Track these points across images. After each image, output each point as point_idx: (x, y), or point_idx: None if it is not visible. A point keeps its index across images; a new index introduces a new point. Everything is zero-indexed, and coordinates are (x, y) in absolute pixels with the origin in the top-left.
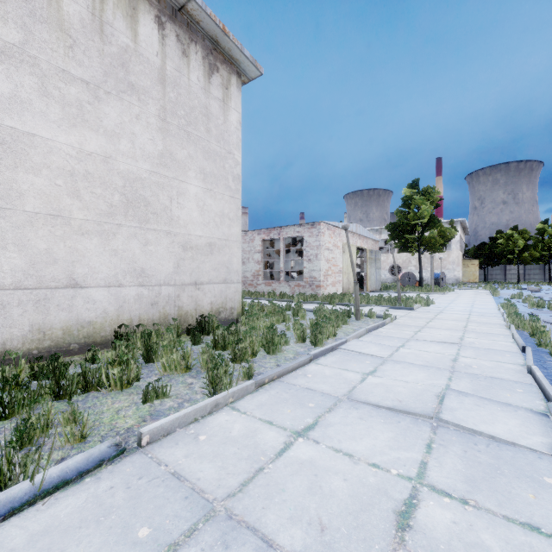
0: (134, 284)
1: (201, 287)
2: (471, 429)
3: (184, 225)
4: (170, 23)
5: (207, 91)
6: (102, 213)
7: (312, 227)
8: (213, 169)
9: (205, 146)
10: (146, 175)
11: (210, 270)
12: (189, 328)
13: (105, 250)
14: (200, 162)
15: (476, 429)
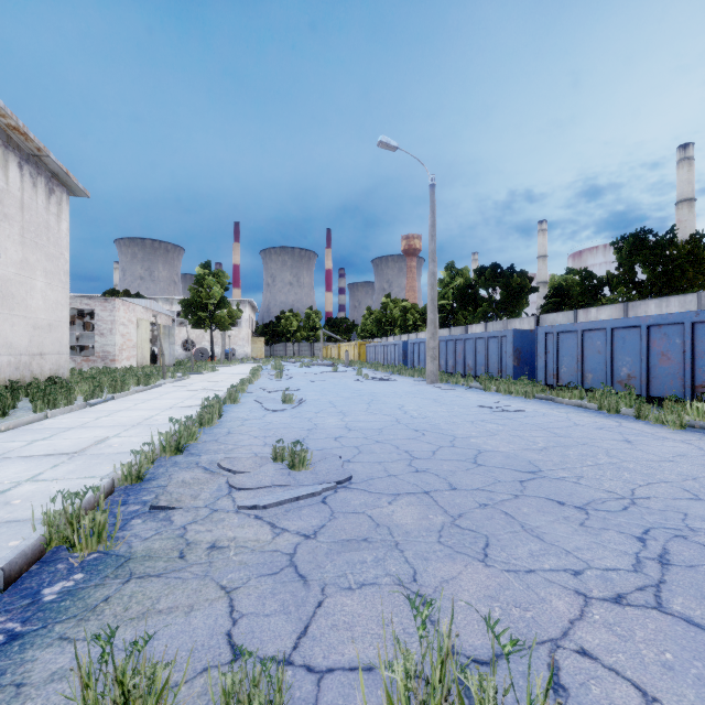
0: (7, 353)
1: (44, 357)
2: (212, 390)
3: (34, 311)
4: (26, 165)
5: (48, 210)
6: None
7: (106, 301)
8: (52, 268)
9: (47, 251)
10: (13, 277)
11: (49, 344)
12: None
13: None
14: (44, 264)
15: (213, 389)
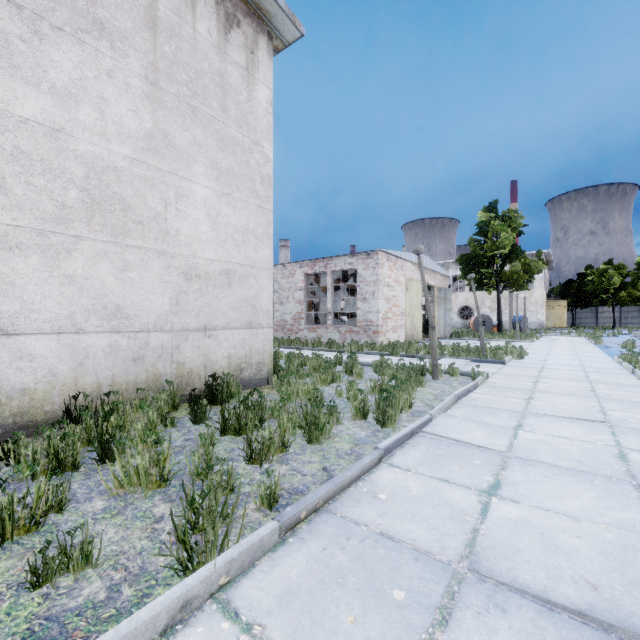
0: (103, 329)
1: (213, 334)
2: None
3: (186, 243)
4: None
5: (222, 52)
6: (46, 217)
7: (368, 257)
8: (232, 165)
9: (220, 130)
10: (124, 164)
11: (226, 309)
12: (194, 393)
13: (52, 276)
14: (212, 153)
15: None
